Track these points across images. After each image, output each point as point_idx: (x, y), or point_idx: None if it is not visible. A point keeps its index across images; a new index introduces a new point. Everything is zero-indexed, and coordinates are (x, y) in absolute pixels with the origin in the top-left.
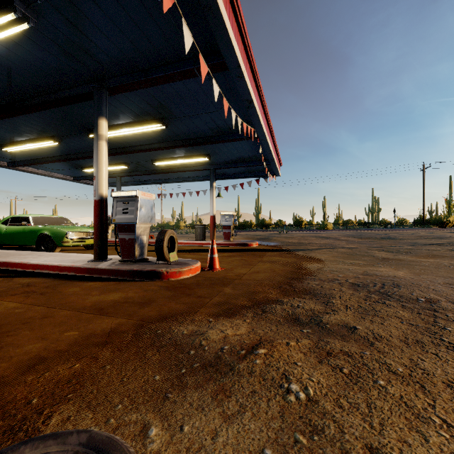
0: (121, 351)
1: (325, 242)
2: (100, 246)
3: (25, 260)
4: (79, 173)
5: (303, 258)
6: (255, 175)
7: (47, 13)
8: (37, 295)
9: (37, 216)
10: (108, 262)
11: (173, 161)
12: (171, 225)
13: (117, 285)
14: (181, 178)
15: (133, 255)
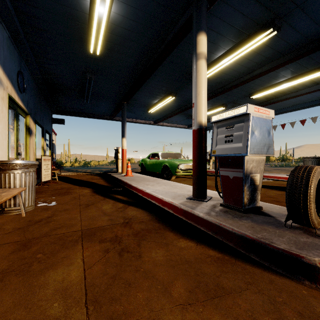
0: None
1: None
2: (198, 182)
3: (144, 188)
4: (190, 121)
5: None
6: None
7: None
8: (115, 253)
9: (163, 152)
10: (206, 205)
11: (275, 88)
12: None
13: (219, 268)
14: (279, 110)
15: (240, 200)
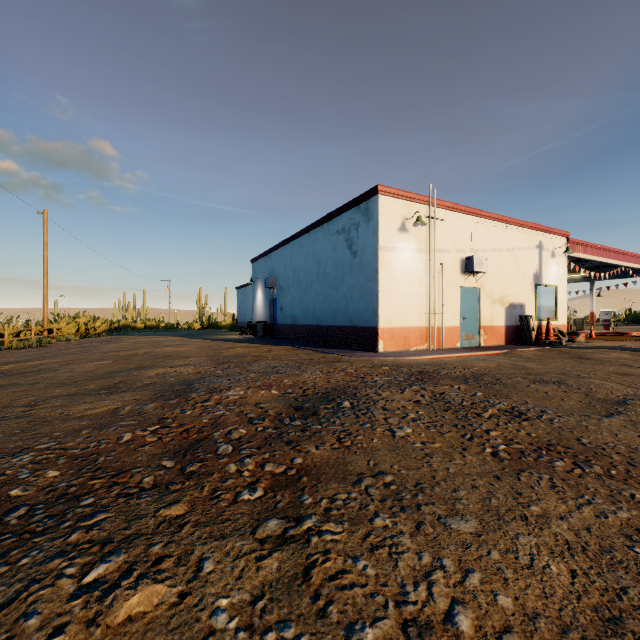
0: None
1: None
2: None
3: None
4: None
5: None
6: None
7: None
8: None
9: None
10: None
11: None
12: None
13: None
14: None
15: None
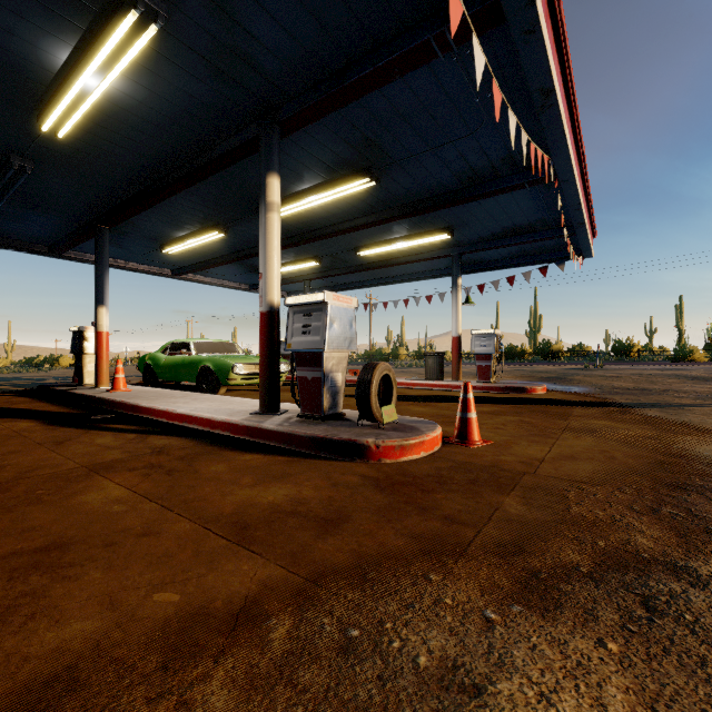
0: (249, 704)
1: (705, 388)
2: (269, 389)
3: (171, 407)
4: (256, 279)
5: (671, 426)
6: (537, 260)
7: None
8: (161, 474)
9: (200, 340)
10: (279, 418)
11: (388, 246)
12: (385, 354)
13: (287, 465)
14: (402, 276)
15: (319, 406)
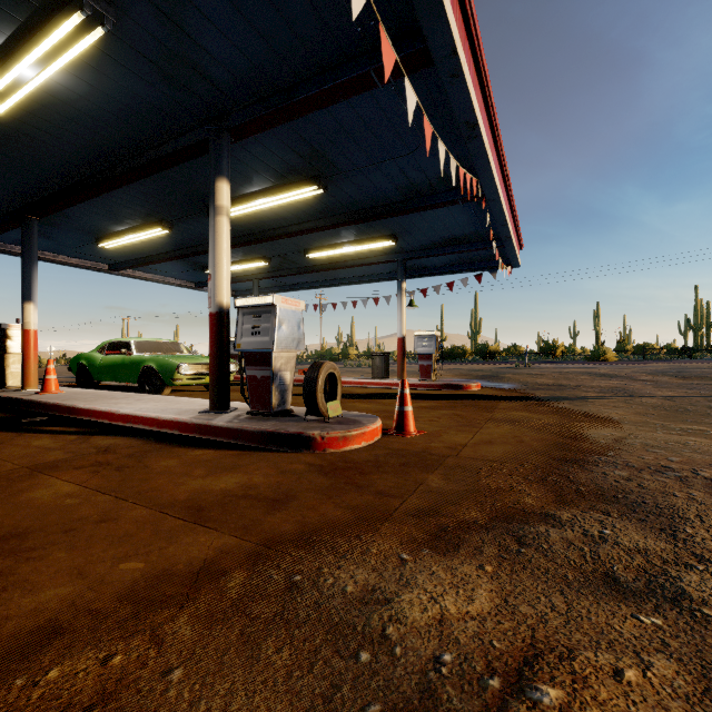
0: (212, 629)
1: (608, 384)
2: (218, 388)
3: (113, 408)
4: (202, 276)
5: (573, 415)
6: (473, 268)
7: (129, 5)
8: (111, 471)
9: (142, 340)
10: (229, 415)
11: (337, 250)
12: (335, 354)
13: (237, 458)
14: (351, 278)
15: (269, 403)
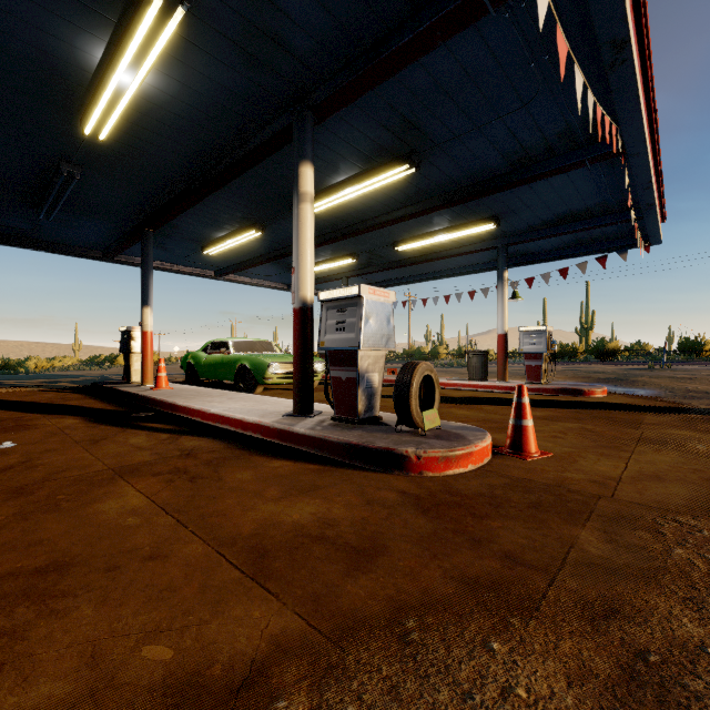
0: None
1: None
2: (301, 390)
3: (206, 406)
4: None
5: None
6: (594, 249)
7: None
8: (184, 481)
9: (239, 339)
10: (312, 420)
11: (428, 239)
12: (424, 353)
13: (317, 475)
14: (442, 271)
15: (354, 409)
